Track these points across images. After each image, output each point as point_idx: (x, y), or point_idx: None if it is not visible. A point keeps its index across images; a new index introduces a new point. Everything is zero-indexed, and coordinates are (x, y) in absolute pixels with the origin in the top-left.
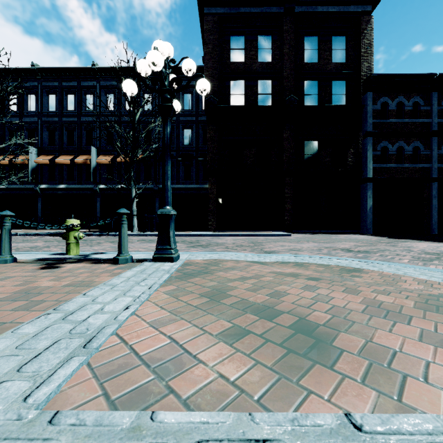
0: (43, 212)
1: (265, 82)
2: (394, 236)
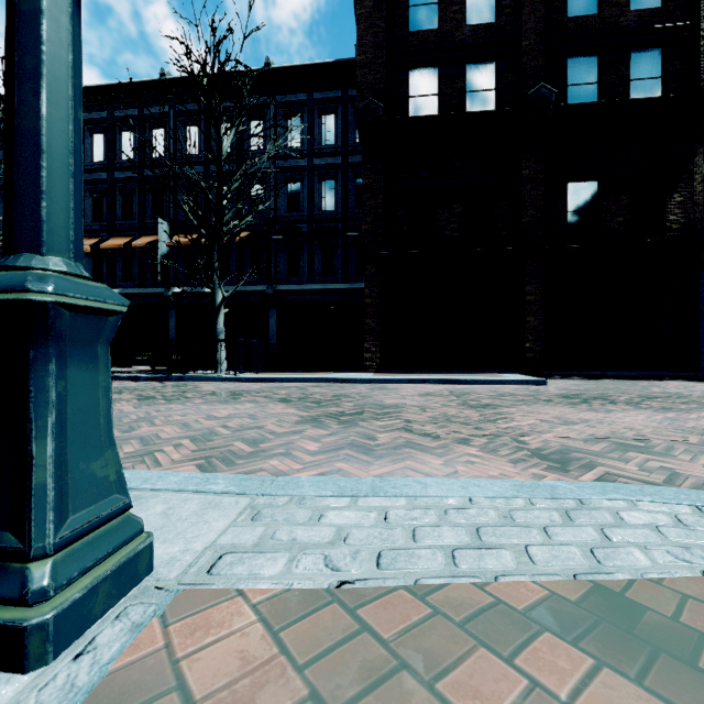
0: None
1: (481, 67)
2: None
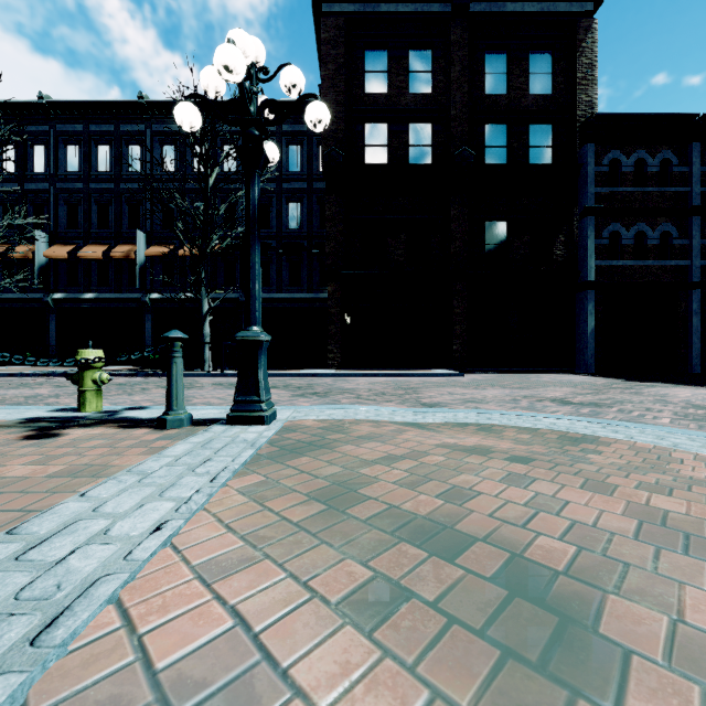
0: (58, 337)
1: (421, 126)
2: (632, 377)
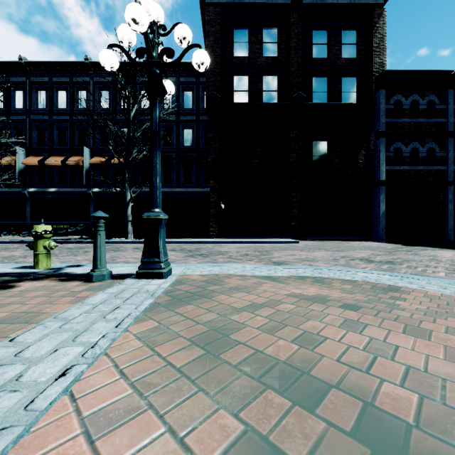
0: (32, 217)
1: (271, 78)
2: (410, 243)
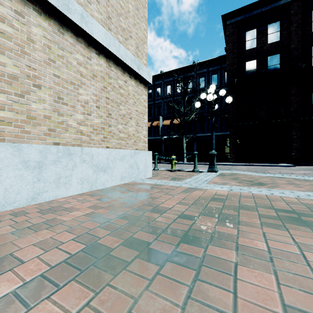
0: None
1: (274, 56)
2: None
